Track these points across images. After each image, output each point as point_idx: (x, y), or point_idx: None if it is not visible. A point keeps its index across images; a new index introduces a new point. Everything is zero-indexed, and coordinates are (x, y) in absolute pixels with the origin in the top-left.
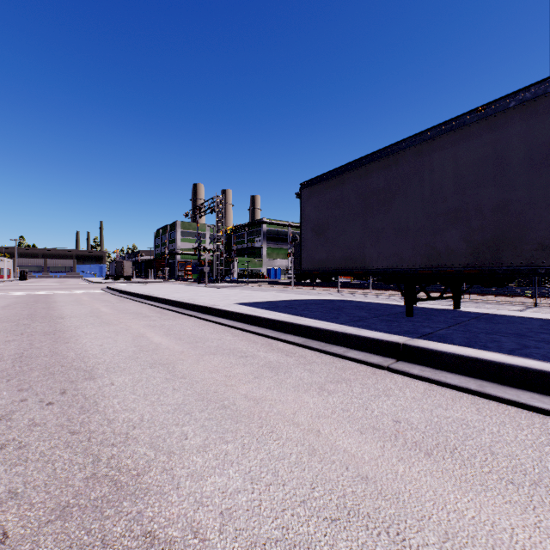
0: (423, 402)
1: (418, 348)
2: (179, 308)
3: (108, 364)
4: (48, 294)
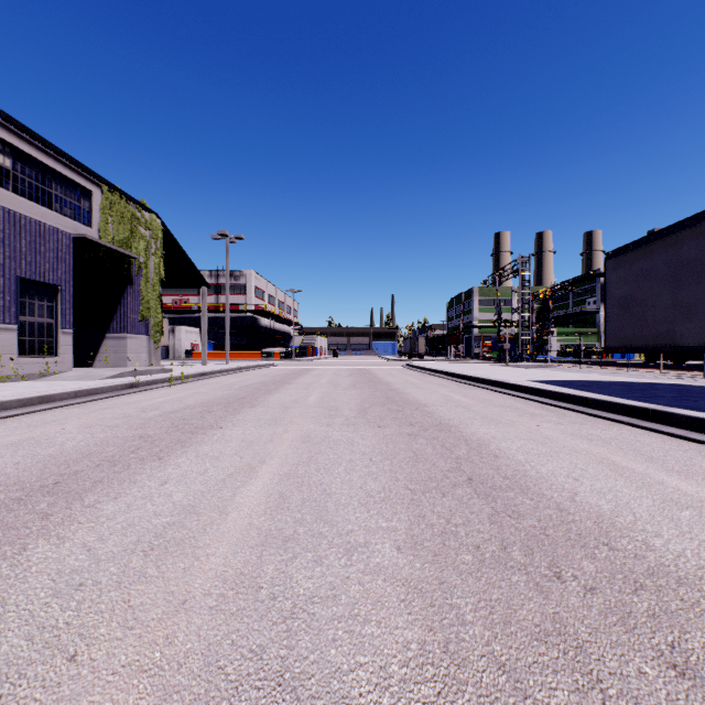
0: (624, 434)
1: (661, 412)
2: (473, 382)
3: (432, 404)
4: (365, 369)
